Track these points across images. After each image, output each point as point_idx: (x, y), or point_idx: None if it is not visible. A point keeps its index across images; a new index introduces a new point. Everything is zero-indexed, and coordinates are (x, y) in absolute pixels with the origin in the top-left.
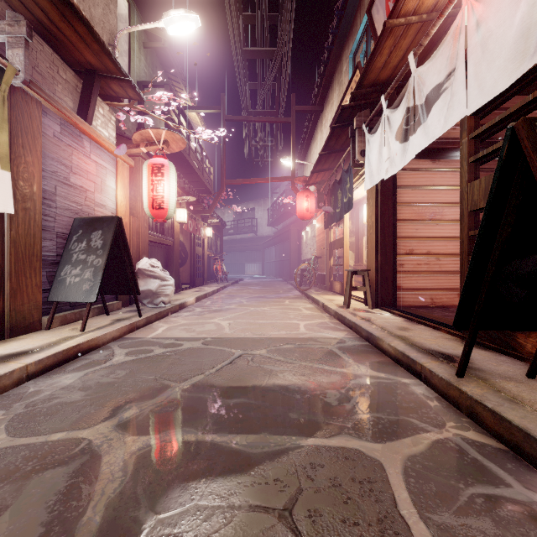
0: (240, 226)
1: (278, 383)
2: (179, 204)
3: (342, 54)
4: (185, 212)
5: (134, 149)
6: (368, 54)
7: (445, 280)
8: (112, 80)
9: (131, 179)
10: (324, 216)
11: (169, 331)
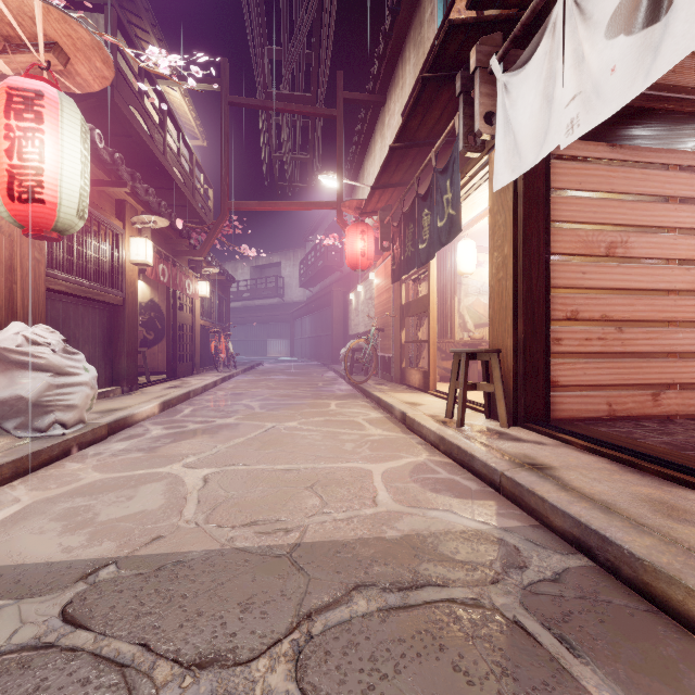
0: (259, 288)
1: None
2: (137, 231)
3: None
4: (149, 246)
5: None
6: None
7: (631, 369)
8: None
9: None
10: (392, 261)
11: (6, 531)
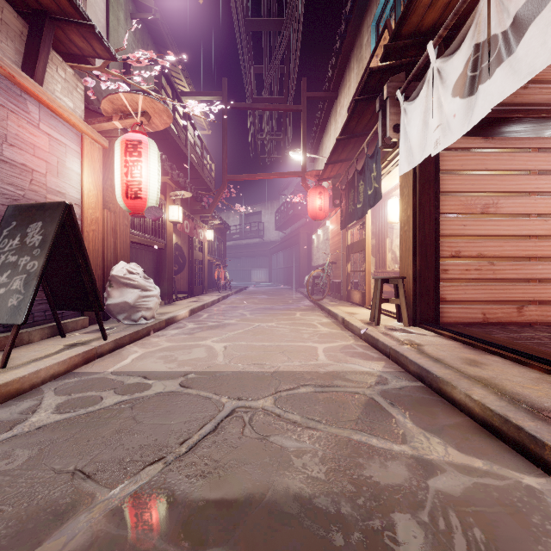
0: (246, 231)
1: (294, 488)
2: (172, 200)
3: (363, 24)
4: (180, 210)
5: (105, 124)
6: (397, 15)
7: (500, 290)
8: (69, 26)
9: (107, 165)
10: (340, 214)
11: (140, 361)
